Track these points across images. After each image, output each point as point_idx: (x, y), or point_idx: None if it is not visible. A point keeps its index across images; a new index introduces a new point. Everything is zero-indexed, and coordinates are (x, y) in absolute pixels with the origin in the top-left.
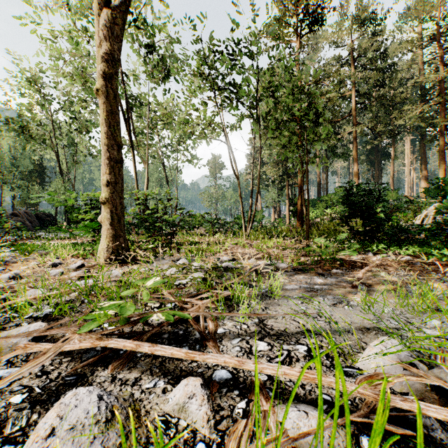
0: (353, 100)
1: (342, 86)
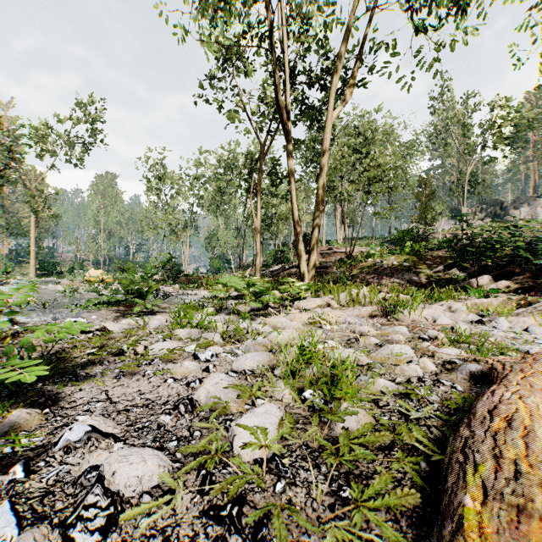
0: None
1: None
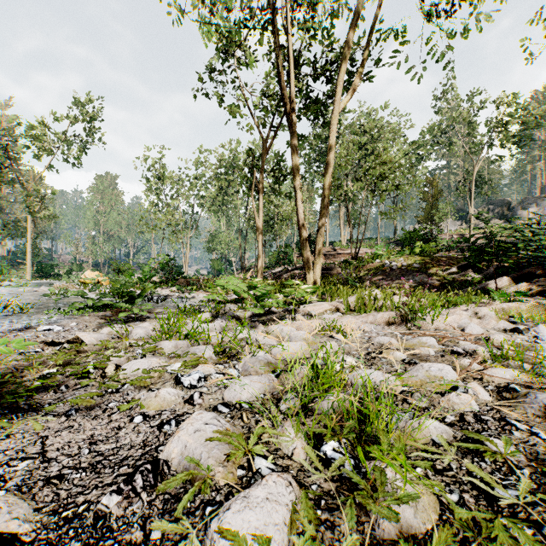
0: None
1: None
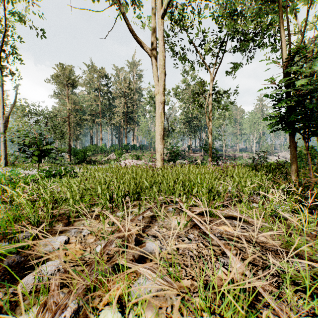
0: (100, 107)
1: (96, 99)
